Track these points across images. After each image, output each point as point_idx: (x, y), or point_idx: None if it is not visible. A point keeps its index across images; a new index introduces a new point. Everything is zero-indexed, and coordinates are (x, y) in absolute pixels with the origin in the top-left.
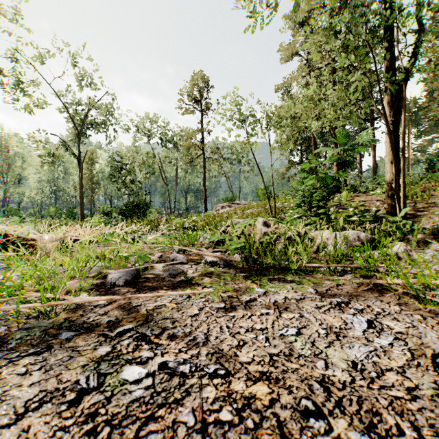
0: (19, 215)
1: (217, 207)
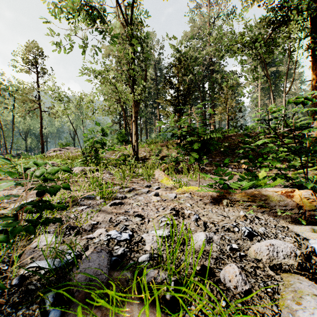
0: None
1: (50, 151)
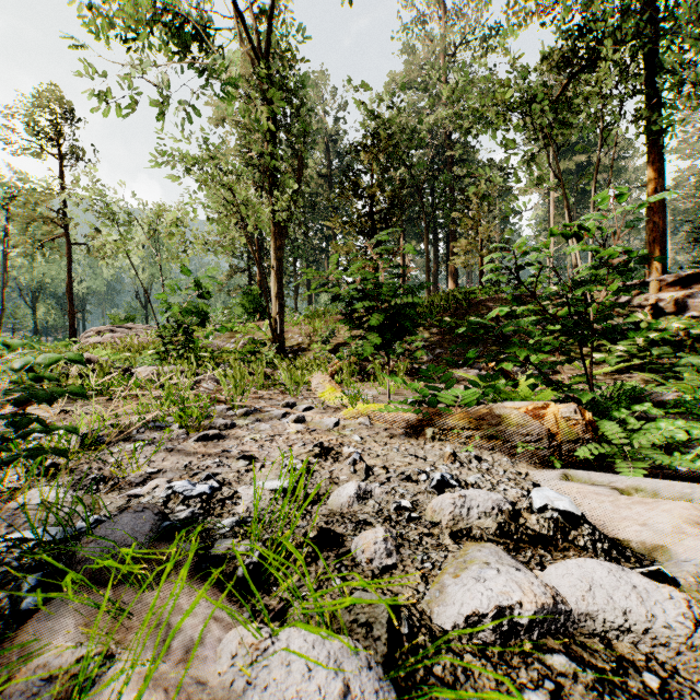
0: None
1: (89, 332)
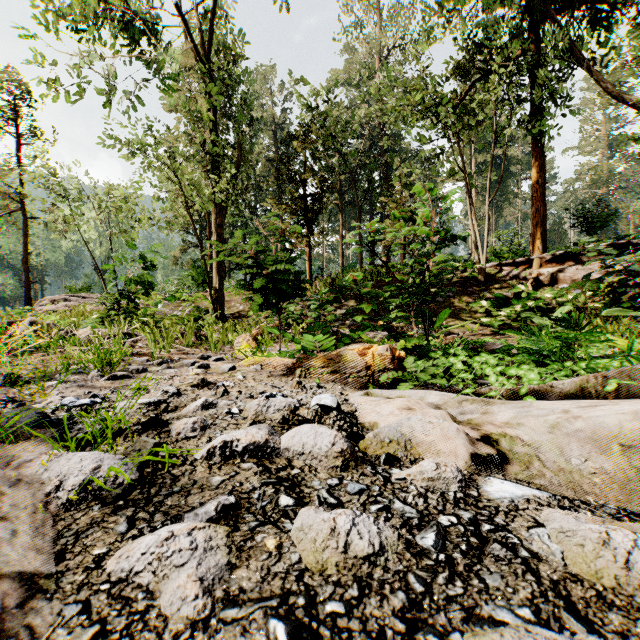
0: None
1: (43, 301)
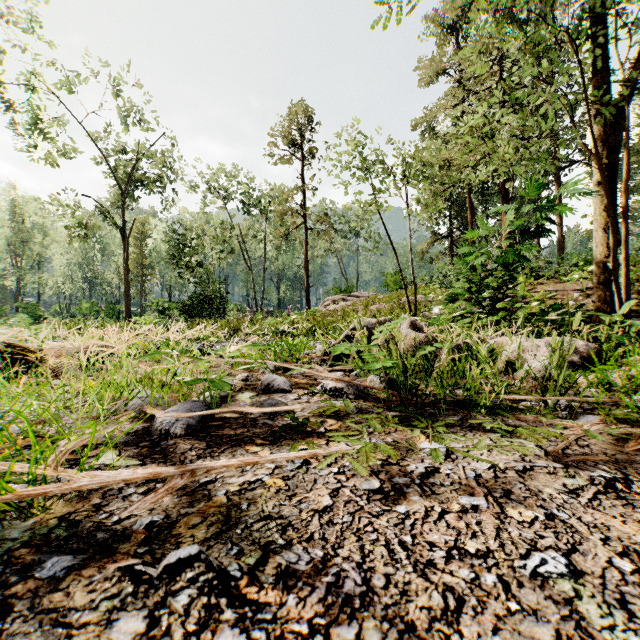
0: (38, 313)
1: (325, 301)
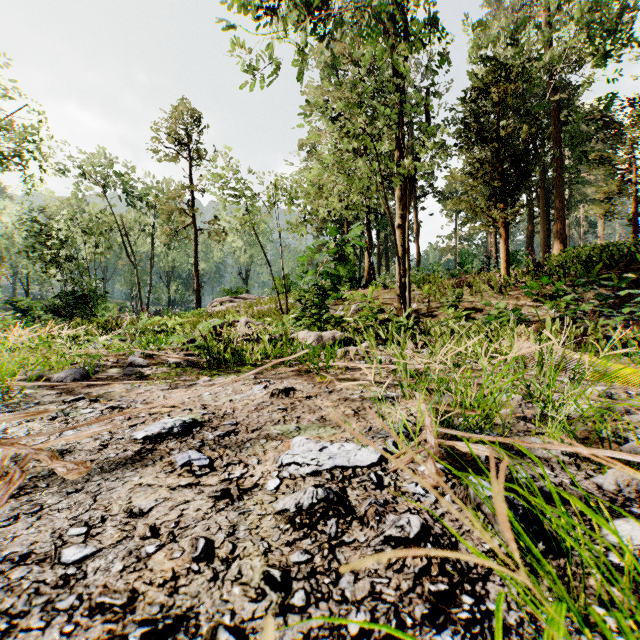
0: None
1: (213, 302)
